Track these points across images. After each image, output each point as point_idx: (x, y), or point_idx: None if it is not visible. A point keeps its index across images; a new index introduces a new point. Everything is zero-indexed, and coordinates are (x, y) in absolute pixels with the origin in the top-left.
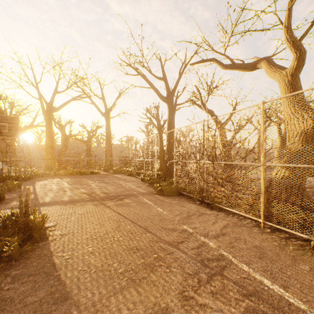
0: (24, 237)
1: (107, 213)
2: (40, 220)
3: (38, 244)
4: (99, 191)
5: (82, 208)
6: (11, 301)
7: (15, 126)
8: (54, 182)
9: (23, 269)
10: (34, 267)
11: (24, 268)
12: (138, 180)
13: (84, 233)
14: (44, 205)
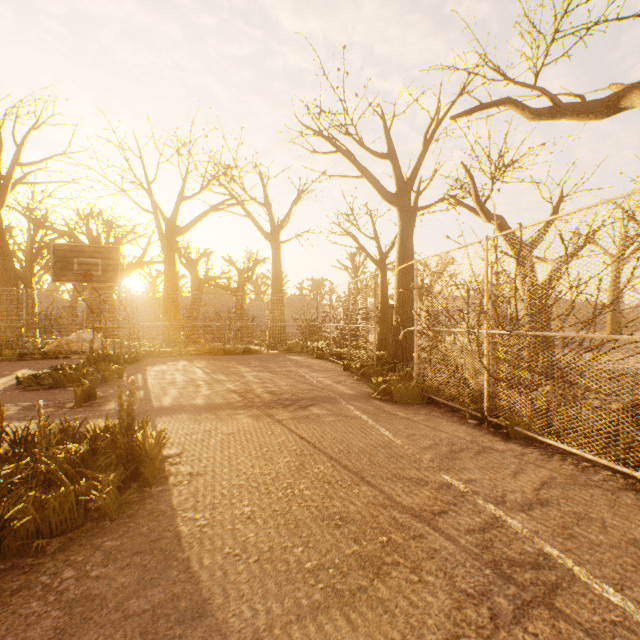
0: (127, 473)
1: (278, 435)
2: (154, 443)
3: (150, 490)
4: (261, 388)
5: (230, 421)
6: (101, 604)
7: (114, 264)
8: (178, 368)
9: (124, 538)
10: (142, 537)
11: (126, 536)
12: (336, 369)
13: (234, 474)
14: (161, 413)
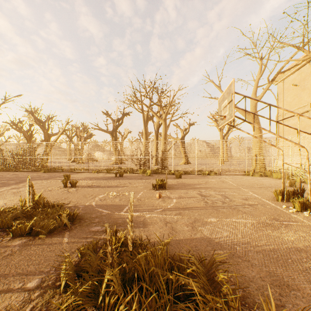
0: None
1: None
2: None
3: None
4: None
5: None
6: None
7: None
8: None
9: None
10: None
11: None
12: None
13: None
14: None
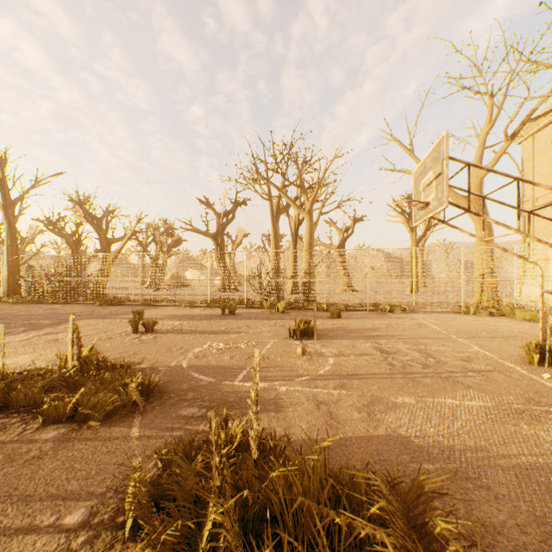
0: None
1: None
2: None
3: None
4: None
5: None
6: None
7: None
8: None
9: None
10: None
11: None
12: None
13: None
14: None
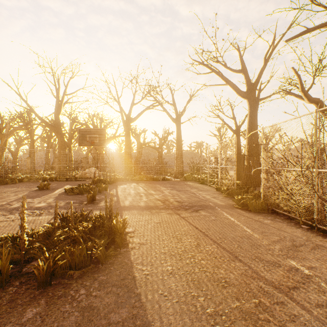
0: (109, 240)
1: (183, 226)
2: (121, 225)
3: (120, 250)
4: (172, 198)
5: (157, 216)
6: (97, 313)
7: (103, 137)
8: (131, 187)
9: (108, 275)
10: (116, 276)
11: (109, 274)
12: (212, 190)
13: (161, 246)
14: (124, 209)
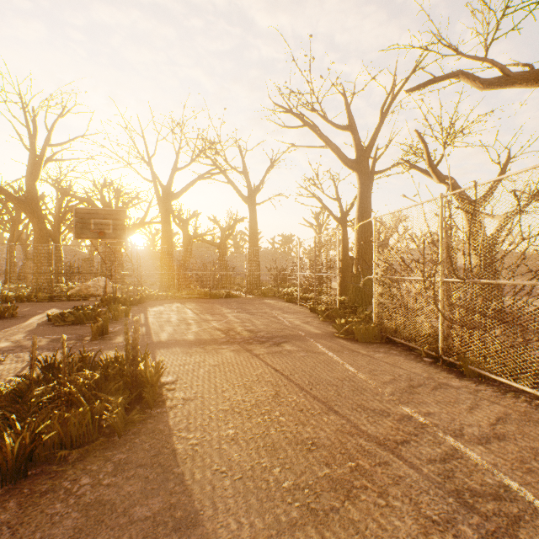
0: (132, 397)
1: (256, 368)
2: (154, 372)
3: (151, 411)
4: (241, 326)
5: (215, 355)
6: (111, 509)
7: (122, 224)
8: (173, 309)
9: (130, 452)
10: (144, 452)
11: (131, 450)
12: (304, 311)
13: (220, 400)
14: (159, 346)
